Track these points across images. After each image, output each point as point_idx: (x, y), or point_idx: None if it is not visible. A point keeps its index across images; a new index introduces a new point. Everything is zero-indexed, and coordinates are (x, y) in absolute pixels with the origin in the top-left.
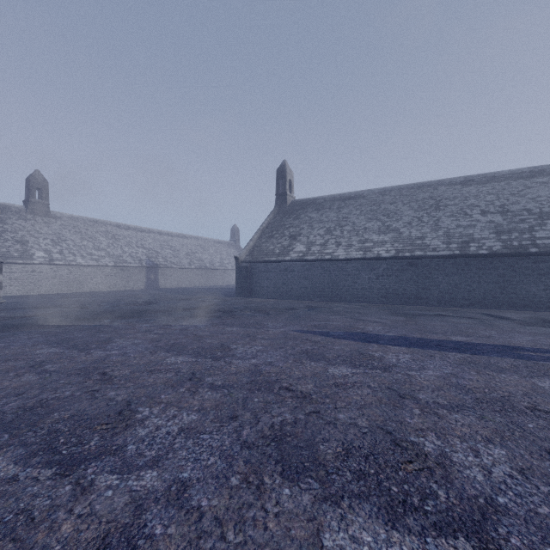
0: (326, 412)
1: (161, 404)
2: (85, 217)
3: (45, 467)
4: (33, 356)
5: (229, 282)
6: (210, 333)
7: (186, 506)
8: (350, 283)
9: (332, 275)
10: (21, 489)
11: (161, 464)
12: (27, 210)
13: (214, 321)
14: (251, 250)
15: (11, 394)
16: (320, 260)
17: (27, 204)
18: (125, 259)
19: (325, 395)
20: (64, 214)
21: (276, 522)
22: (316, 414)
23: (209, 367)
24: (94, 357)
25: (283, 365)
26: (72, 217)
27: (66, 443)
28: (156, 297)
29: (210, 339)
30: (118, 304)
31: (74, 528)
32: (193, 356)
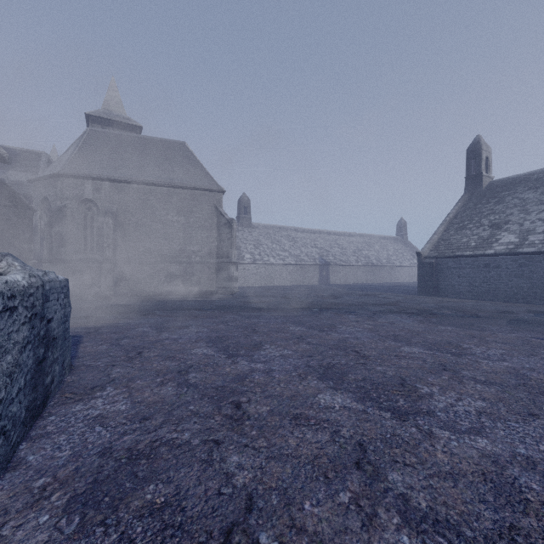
0: None
1: (434, 385)
2: (273, 225)
3: (380, 410)
4: (290, 331)
5: (396, 279)
6: (424, 330)
7: None
8: None
9: None
10: (377, 420)
11: (485, 435)
12: (238, 223)
13: (417, 318)
14: (435, 244)
15: (305, 355)
16: None
17: (238, 220)
18: (303, 258)
19: None
20: (260, 224)
21: None
22: None
23: (454, 361)
24: (336, 338)
25: None
26: (265, 226)
27: (379, 397)
28: (336, 292)
29: (430, 335)
30: (310, 297)
31: (448, 459)
32: (426, 348)
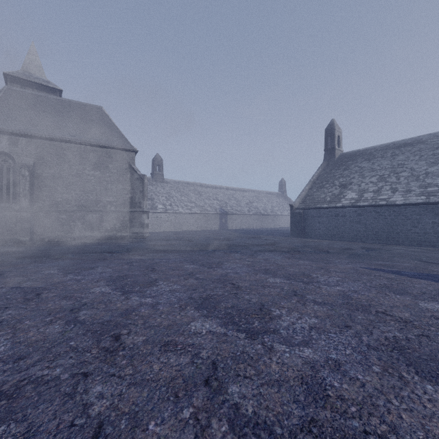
0: (436, 338)
1: (284, 308)
2: (182, 181)
3: (238, 332)
4: (185, 268)
5: (278, 225)
6: (288, 264)
7: (347, 375)
8: (409, 227)
9: (387, 219)
10: (233, 340)
11: (311, 346)
12: (152, 179)
13: (285, 255)
14: (303, 199)
15: (190, 289)
16: (374, 206)
17: (152, 176)
18: (206, 209)
19: (427, 324)
20: (171, 180)
21: (431, 404)
22: (426, 337)
23: (303, 288)
24: (220, 273)
25: (368, 294)
26: (175, 182)
27: (240, 321)
28: (231, 236)
29: (291, 268)
30: (209, 239)
31: (279, 368)
32: (286, 279)
